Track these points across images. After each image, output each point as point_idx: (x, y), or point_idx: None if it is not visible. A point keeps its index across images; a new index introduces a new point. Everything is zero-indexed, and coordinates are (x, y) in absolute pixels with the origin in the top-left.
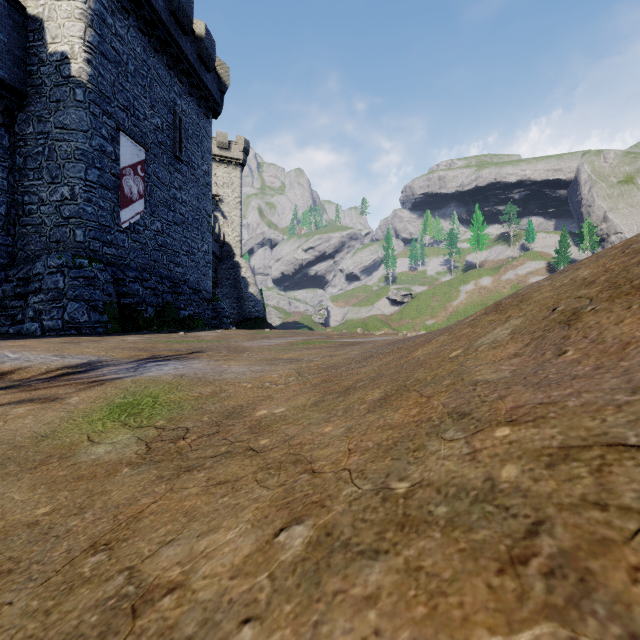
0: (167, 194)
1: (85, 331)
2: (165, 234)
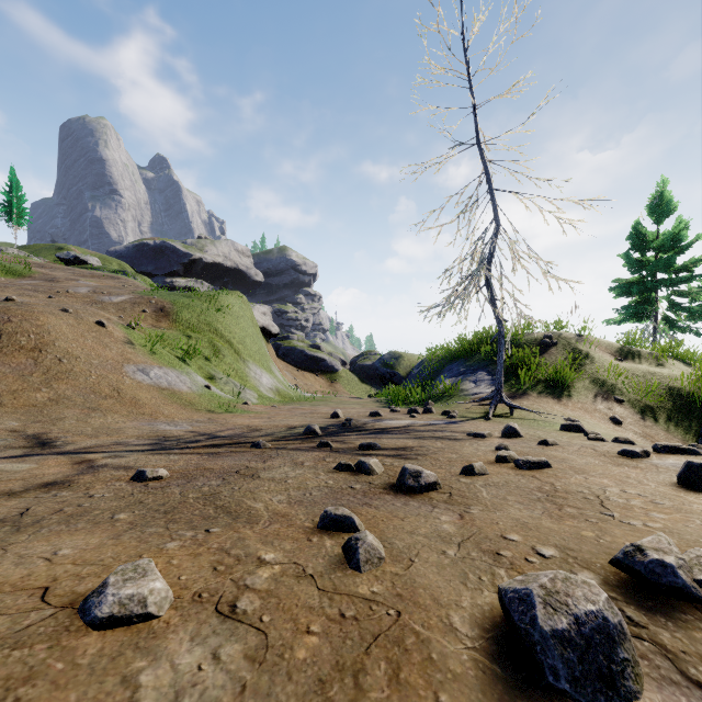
0: None
1: None
2: None
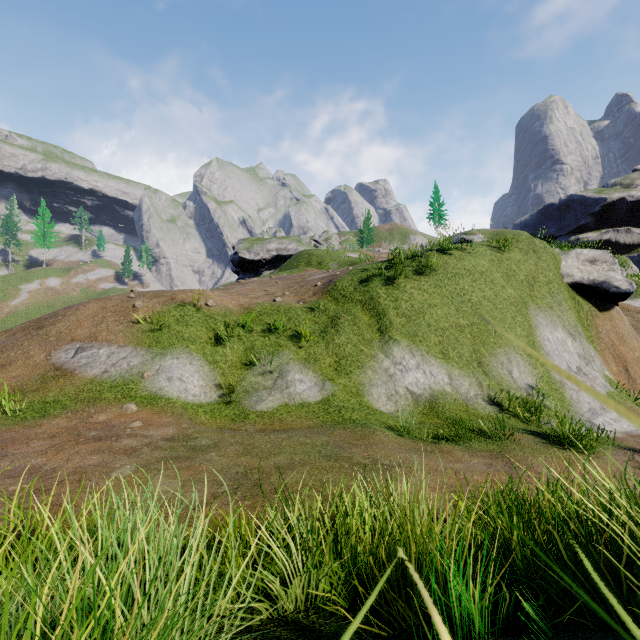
0: None
1: None
2: None
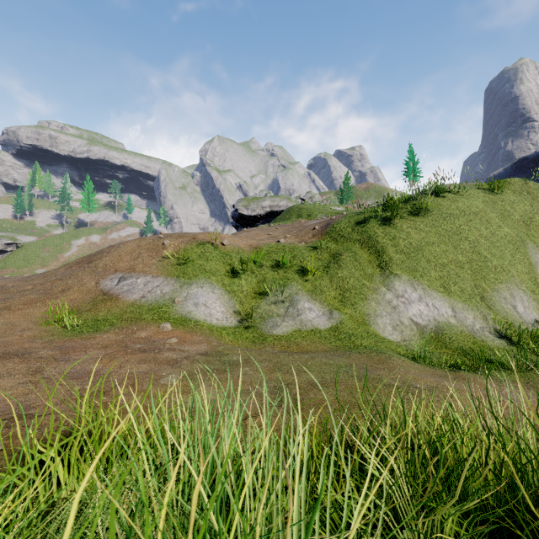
0: None
1: None
2: None
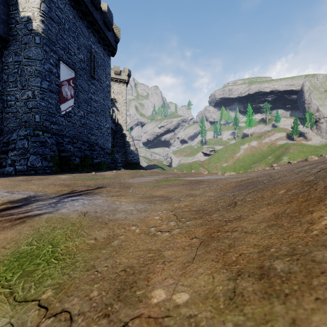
0: (87, 96)
1: (39, 172)
2: (85, 118)
